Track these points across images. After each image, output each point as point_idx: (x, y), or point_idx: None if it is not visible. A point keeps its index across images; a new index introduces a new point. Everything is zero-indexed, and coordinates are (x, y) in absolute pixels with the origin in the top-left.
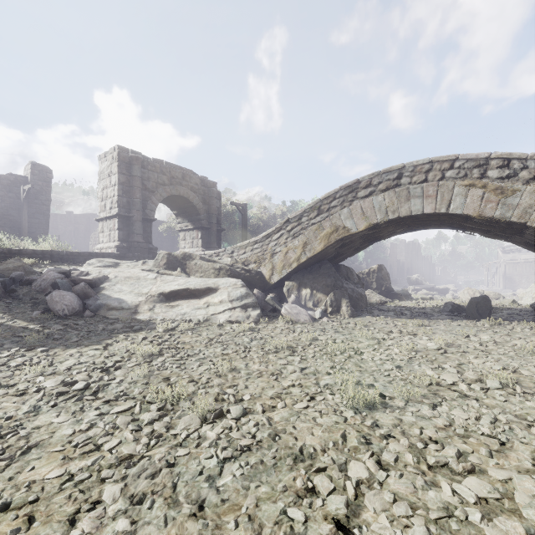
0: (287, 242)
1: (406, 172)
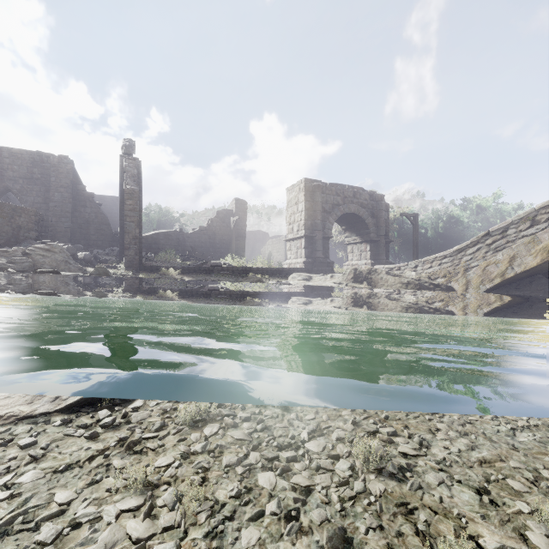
0: (486, 257)
1: None
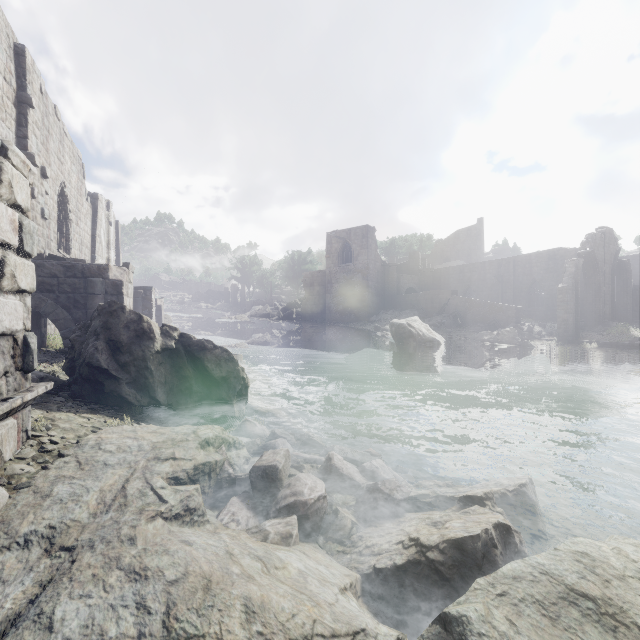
0: None
1: None
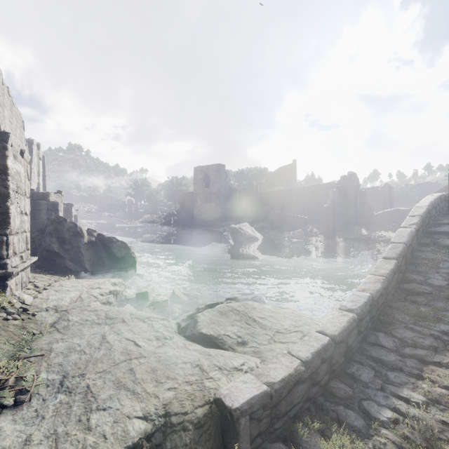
0: None
1: None
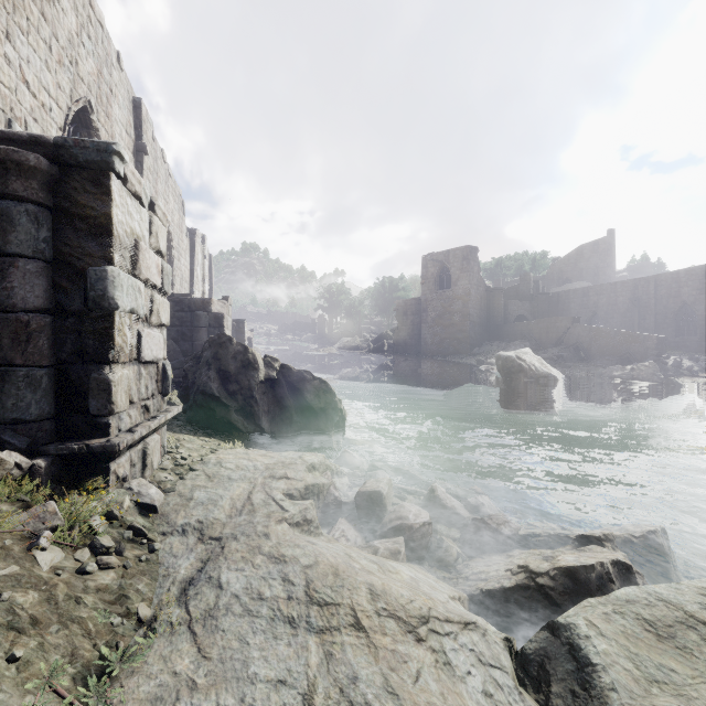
0: None
1: None
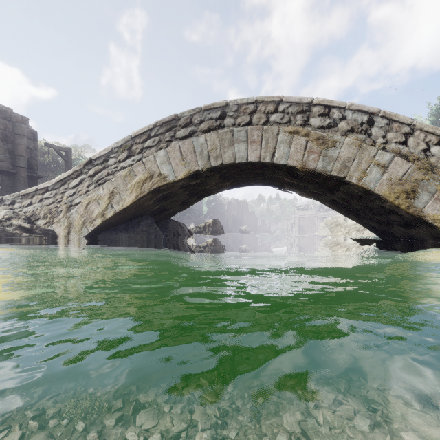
0: (89, 191)
1: (230, 111)
